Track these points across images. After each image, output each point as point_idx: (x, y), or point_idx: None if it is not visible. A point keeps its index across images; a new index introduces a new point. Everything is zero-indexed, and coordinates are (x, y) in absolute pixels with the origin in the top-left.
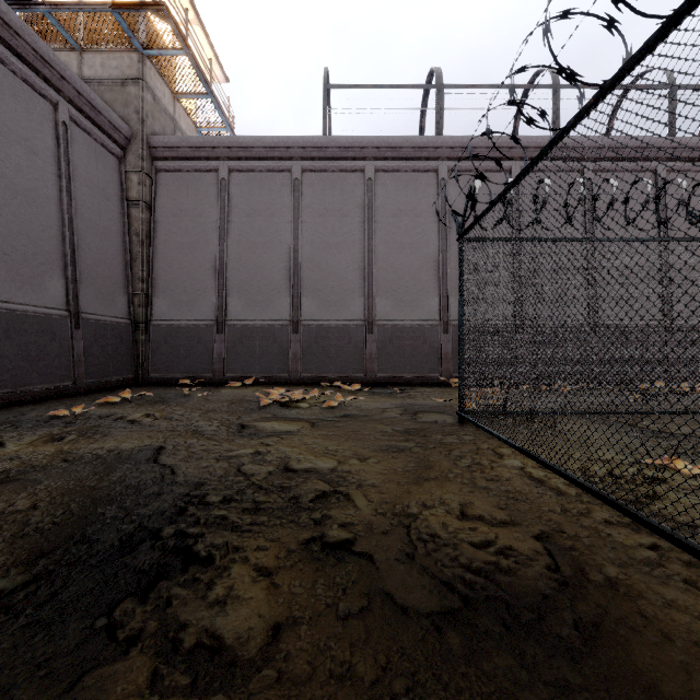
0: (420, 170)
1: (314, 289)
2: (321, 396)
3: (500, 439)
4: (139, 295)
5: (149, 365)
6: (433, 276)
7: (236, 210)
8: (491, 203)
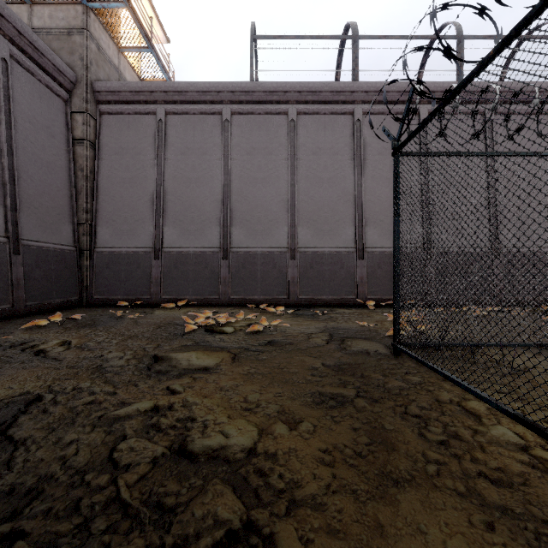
0: (337, 112)
1: (242, 219)
2: (246, 318)
3: (472, 392)
4: (83, 225)
5: (93, 288)
6: (349, 207)
7: (172, 148)
8: (453, 91)
